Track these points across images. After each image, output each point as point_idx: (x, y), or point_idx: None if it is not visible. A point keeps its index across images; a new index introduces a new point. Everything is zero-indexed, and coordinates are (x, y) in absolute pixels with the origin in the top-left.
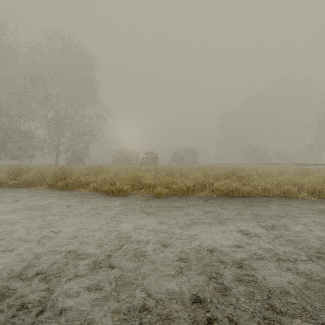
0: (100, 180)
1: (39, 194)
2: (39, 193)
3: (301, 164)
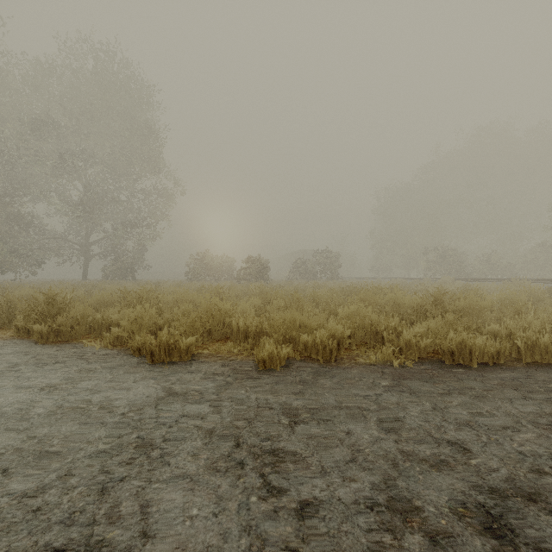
0: (129, 321)
1: None
2: None
3: (542, 280)
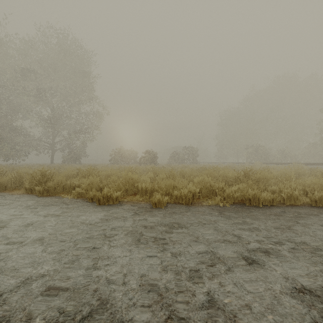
0: (86, 184)
1: (9, 202)
2: (11, 200)
3: (310, 163)
